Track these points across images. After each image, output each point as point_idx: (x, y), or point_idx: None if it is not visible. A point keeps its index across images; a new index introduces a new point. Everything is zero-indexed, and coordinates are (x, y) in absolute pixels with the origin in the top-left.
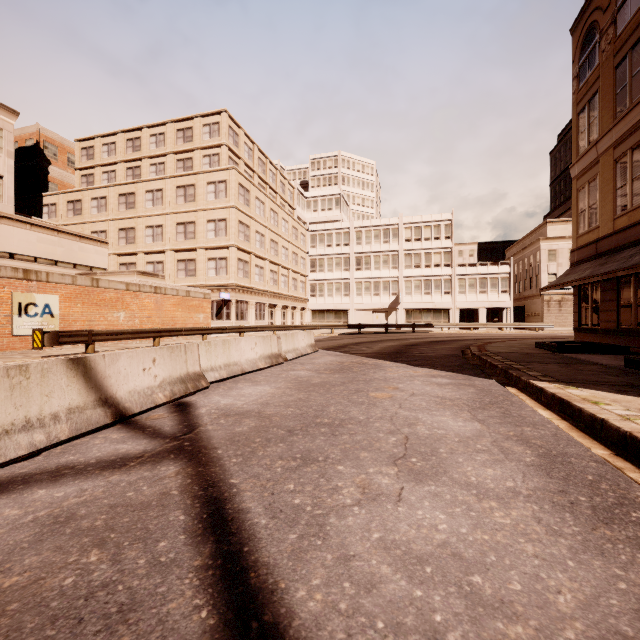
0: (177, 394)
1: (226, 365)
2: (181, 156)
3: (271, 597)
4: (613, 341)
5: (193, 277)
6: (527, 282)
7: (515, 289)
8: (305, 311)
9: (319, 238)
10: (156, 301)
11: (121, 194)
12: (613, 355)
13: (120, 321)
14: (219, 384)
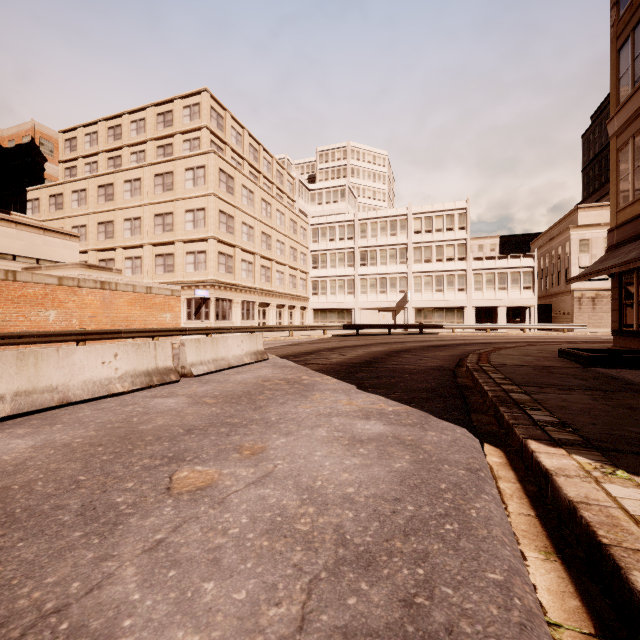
0: None
1: (22, 393)
2: (161, 142)
3: None
4: None
5: (171, 273)
6: (555, 277)
7: (541, 285)
8: (306, 310)
9: (321, 232)
10: (103, 298)
11: (100, 185)
12: None
13: (49, 321)
14: None
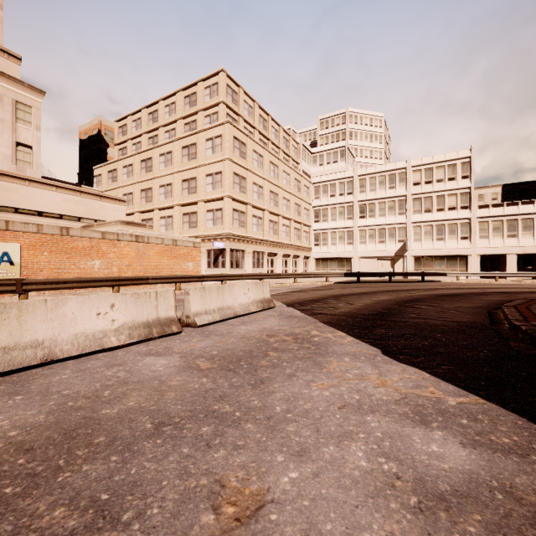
0: None
1: (0, 350)
2: (187, 120)
3: None
4: None
5: (195, 228)
6: None
7: None
8: (309, 259)
9: (322, 189)
10: (137, 249)
11: (142, 160)
12: None
13: (95, 269)
14: None
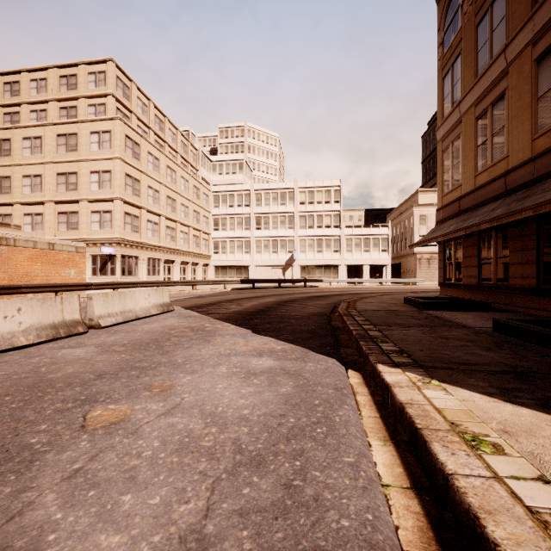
0: None
1: None
2: (64, 104)
3: None
4: (474, 296)
5: (75, 230)
6: (403, 243)
7: (394, 249)
8: (208, 267)
9: (222, 199)
10: None
11: None
12: (476, 312)
13: None
14: None
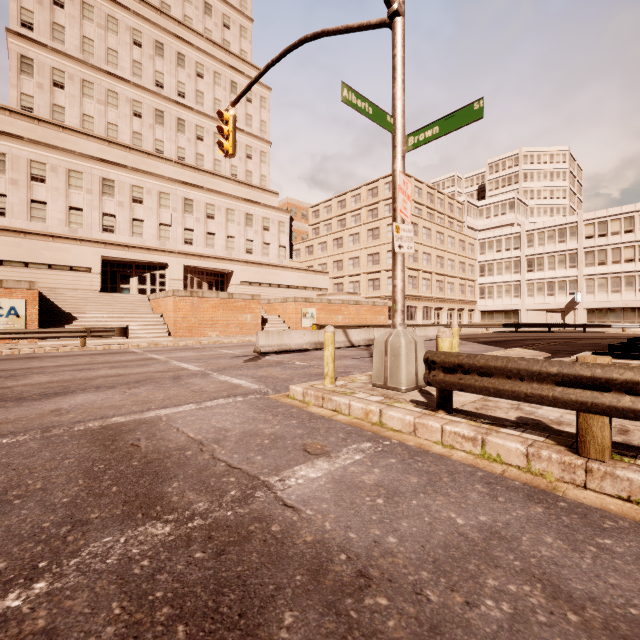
0: (366, 344)
1: None
2: (370, 208)
3: None
4: None
5: (378, 291)
6: None
7: None
8: (474, 312)
9: (488, 245)
10: (356, 309)
11: (334, 239)
12: None
13: (339, 321)
14: None
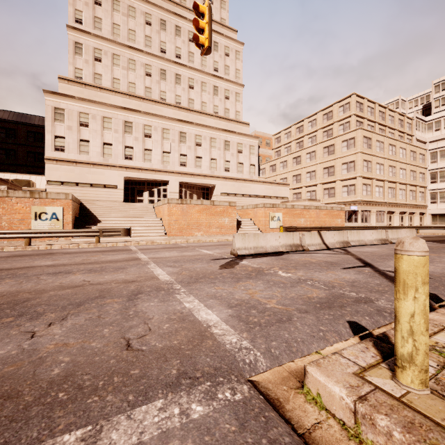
0: (341, 246)
1: (358, 240)
2: (325, 129)
3: (369, 263)
4: None
5: (333, 198)
6: None
7: None
8: (424, 215)
9: (440, 154)
10: (316, 213)
11: (294, 158)
12: None
13: (301, 223)
14: (355, 247)
